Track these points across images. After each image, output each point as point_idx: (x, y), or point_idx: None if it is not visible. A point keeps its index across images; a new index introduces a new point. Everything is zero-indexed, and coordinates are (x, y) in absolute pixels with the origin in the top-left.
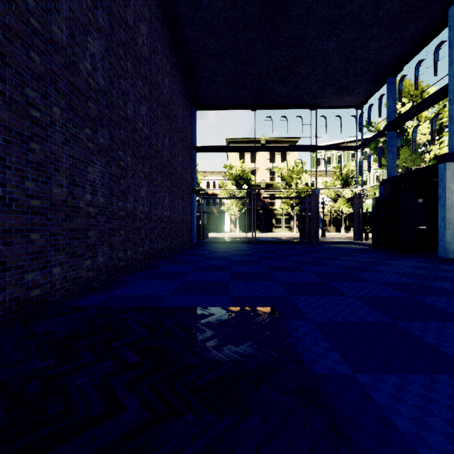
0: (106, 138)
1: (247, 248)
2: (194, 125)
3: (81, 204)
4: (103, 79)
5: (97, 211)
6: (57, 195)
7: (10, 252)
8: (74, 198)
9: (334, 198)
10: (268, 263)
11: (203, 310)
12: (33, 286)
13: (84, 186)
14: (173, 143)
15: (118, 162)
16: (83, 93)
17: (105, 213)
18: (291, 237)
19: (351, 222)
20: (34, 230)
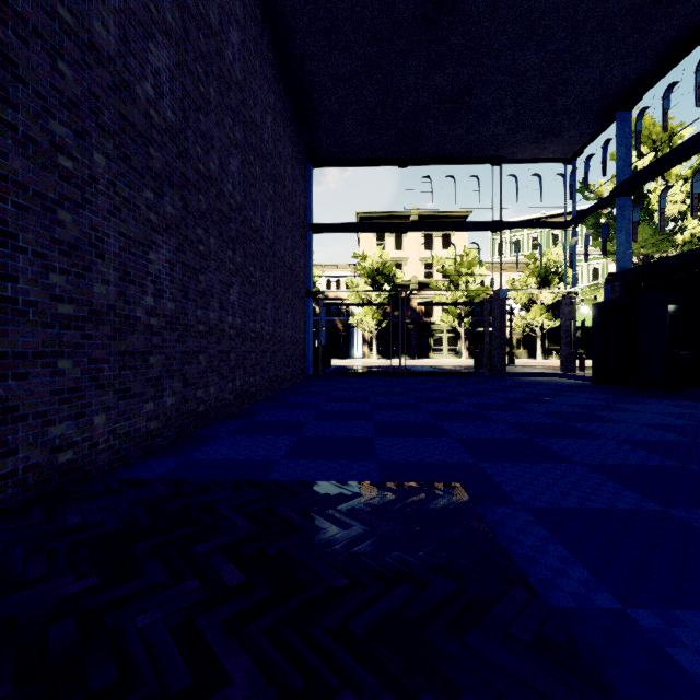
0: (178, 207)
1: (393, 383)
2: (309, 190)
3: (139, 312)
4: (172, 111)
5: (163, 323)
6: (100, 297)
7: (24, 390)
8: (128, 303)
9: (526, 304)
10: (431, 407)
11: (341, 487)
12: (62, 447)
13: (143, 283)
14: (278, 218)
15: (195, 245)
16: (141, 134)
17: (175, 326)
18: (460, 367)
19: (552, 342)
20: (64, 353)
